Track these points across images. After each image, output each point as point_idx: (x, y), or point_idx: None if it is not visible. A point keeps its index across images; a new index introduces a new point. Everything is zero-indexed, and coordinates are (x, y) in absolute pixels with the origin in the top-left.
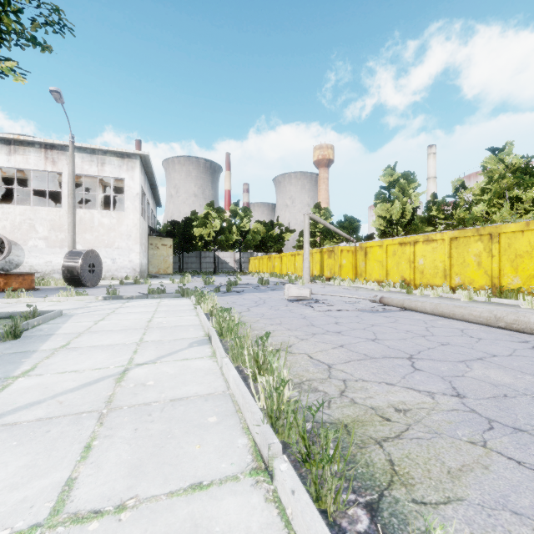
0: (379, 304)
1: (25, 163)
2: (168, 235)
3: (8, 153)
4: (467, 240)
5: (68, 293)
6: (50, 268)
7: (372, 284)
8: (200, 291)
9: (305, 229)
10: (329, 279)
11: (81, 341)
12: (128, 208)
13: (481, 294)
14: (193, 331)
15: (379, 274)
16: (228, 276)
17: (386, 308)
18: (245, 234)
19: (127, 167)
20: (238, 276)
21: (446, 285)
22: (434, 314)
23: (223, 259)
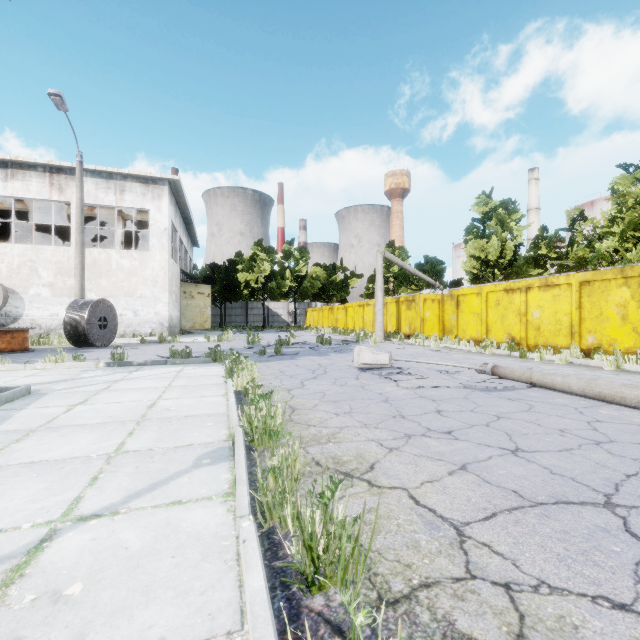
0: (491, 377)
1: (25, 191)
2: (207, 281)
3: (4, 179)
4: (606, 285)
5: (57, 357)
6: (56, 322)
7: (467, 343)
8: (236, 356)
9: (378, 273)
10: (408, 336)
11: (18, 450)
12: (154, 246)
13: (631, 360)
14: (212, 428)
15: (476, 330)
16: (279, 332)
17: (505, 383)
18: (301, 279)
19: (152, 195)
20: (291, 332)
21: (576, 347)
22: (585, 396)
23: (274, 310)
